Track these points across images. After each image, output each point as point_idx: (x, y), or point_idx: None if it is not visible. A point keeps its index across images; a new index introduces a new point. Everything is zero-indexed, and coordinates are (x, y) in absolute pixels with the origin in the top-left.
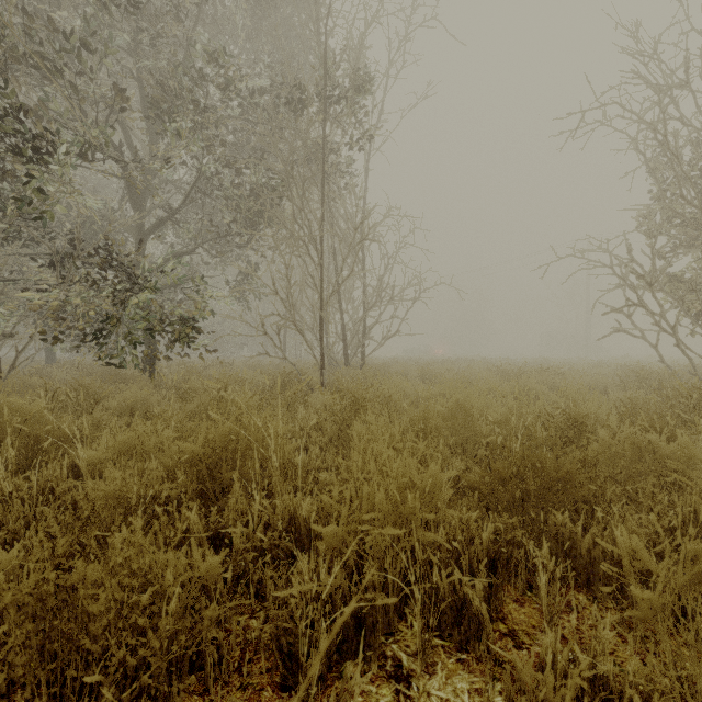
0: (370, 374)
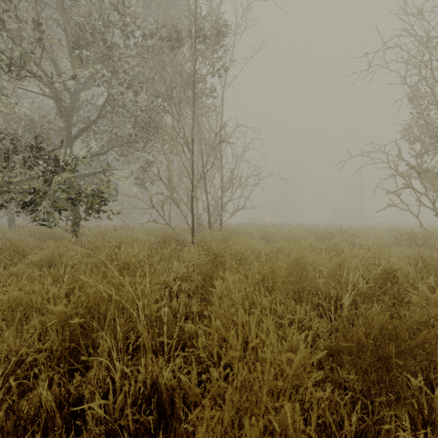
0: (226, 235)
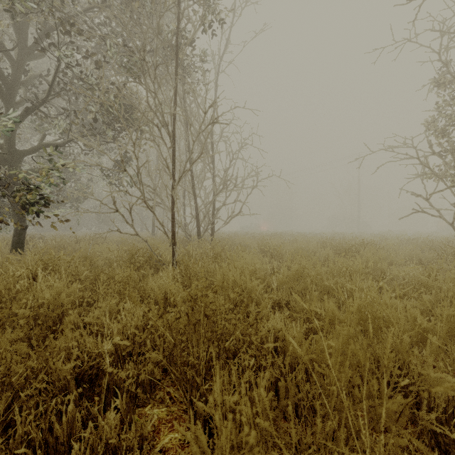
0: (218, 250)
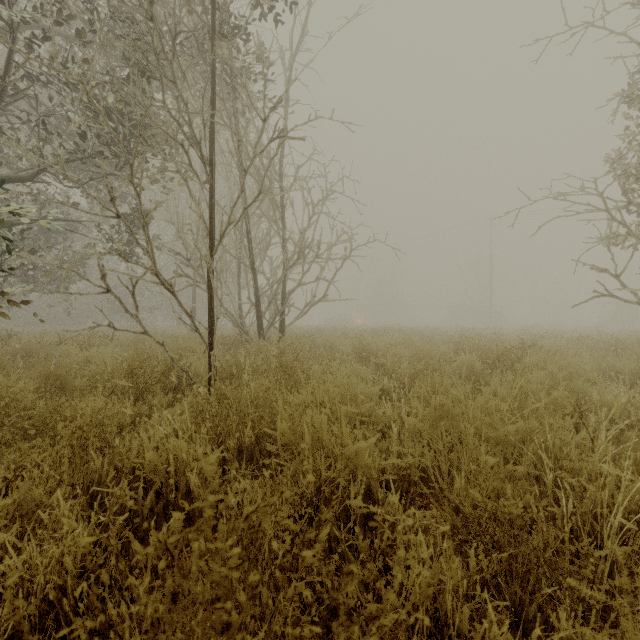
0: (287, 359)
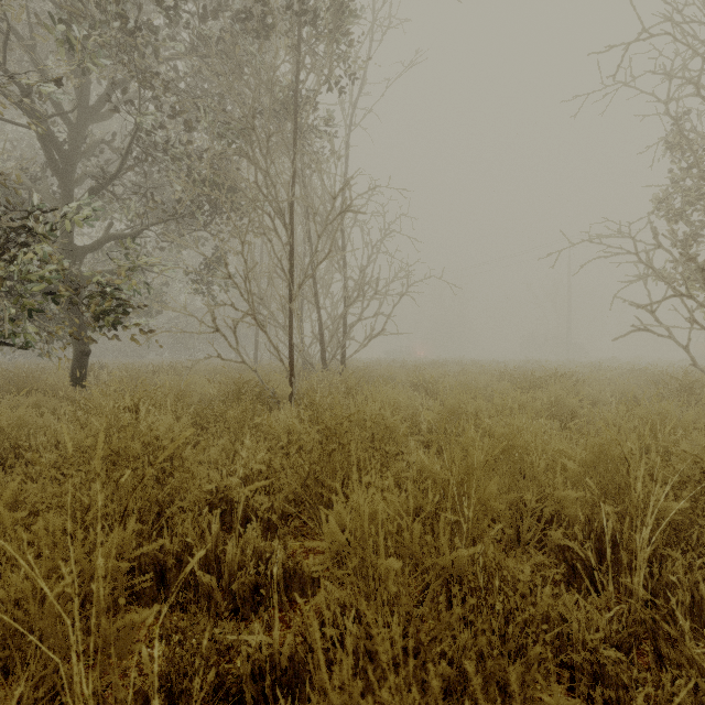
0: (352, 382)
